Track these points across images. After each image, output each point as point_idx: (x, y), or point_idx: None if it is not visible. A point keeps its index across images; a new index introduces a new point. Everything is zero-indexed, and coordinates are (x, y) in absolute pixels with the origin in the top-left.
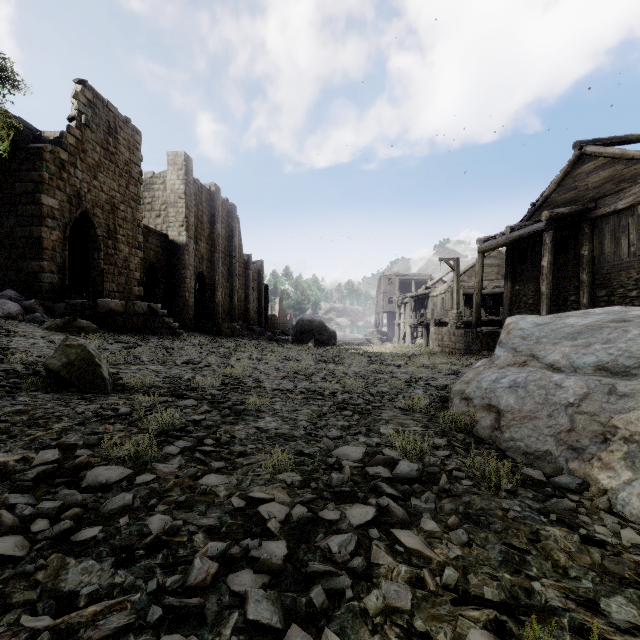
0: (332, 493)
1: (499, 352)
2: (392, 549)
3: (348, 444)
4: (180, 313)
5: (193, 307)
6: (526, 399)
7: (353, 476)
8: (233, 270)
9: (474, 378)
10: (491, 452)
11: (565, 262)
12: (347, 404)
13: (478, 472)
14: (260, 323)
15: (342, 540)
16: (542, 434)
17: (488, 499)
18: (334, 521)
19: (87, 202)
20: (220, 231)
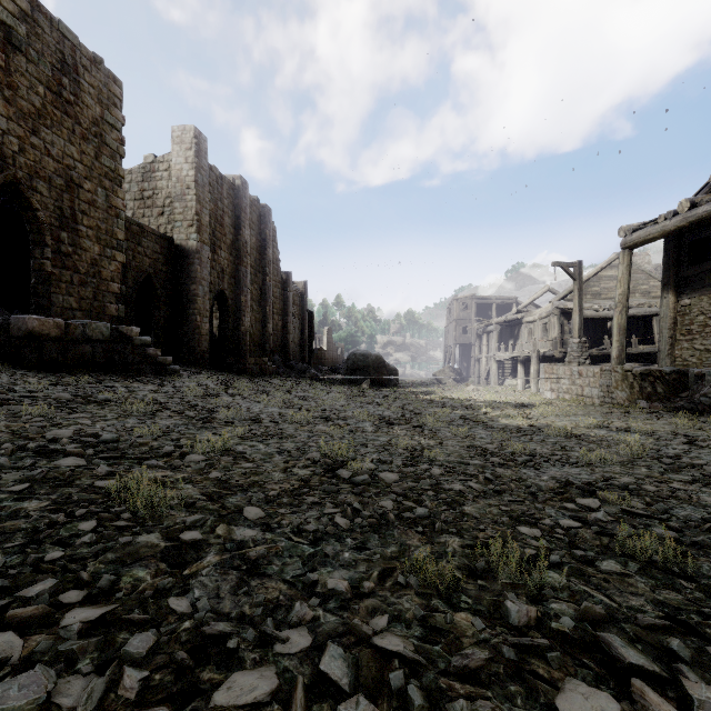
0: None
1: None
2: None
3: None
4: (189, 344)
5: (208, 336)
6: None
7: None
8: (266, 290)
9: None
10: None
11: None
12: None
13: None
14: (303, 358)
15: None
16: None
17: None
18: None
19: (18, 167)
20: (248, 238)
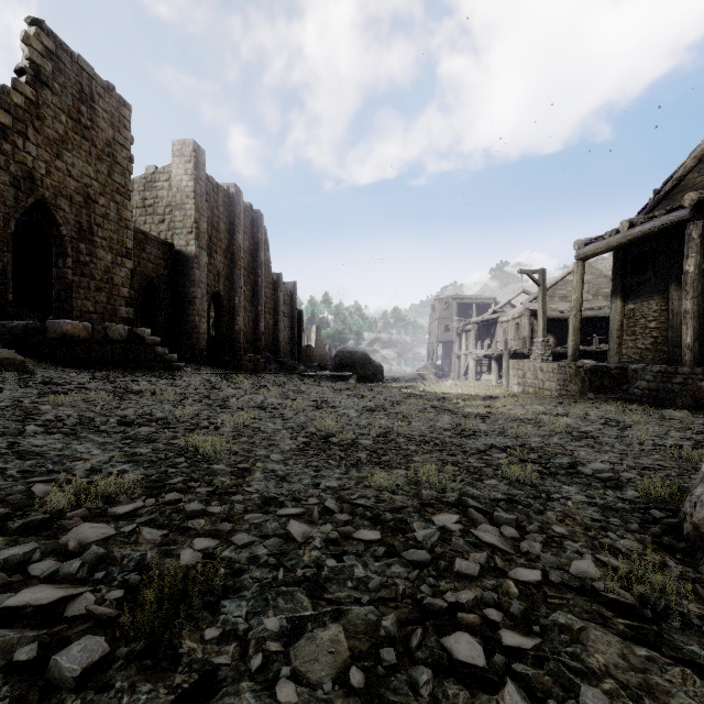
0: None
1: None
2: None
3: None
4: (188, 342)
5: (205, 335)
6: None
7: None
8: (258, 291)
9: None
10: None
11: None
12: (445, 570)
13: None
14: (292, 355)
15: None
16: None
17: None
18: None
19: (45, 188)
20: (242, 243)
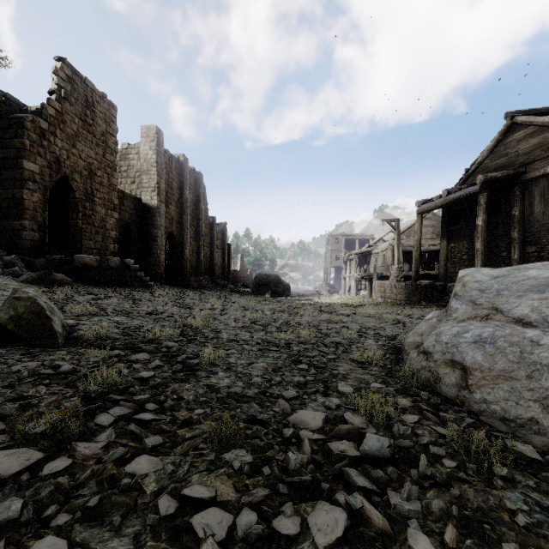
0: (289, 484)
1: (456, 305)
2: None
3: (305, 406)
4: (152, 268)
5: (164, 263)
6: (496, 356)
7: (313, 454)
8: (200, 230)
9: (428, 330)
10: (463, 416)
11: (497, 221)
12: (302, 356)
13: (462, 450)
14: (224, 277)
15: None
16: (522, 398)
17: (482, 490)
18: (293, 537)
19: (66, 168)
20: (188, 196)
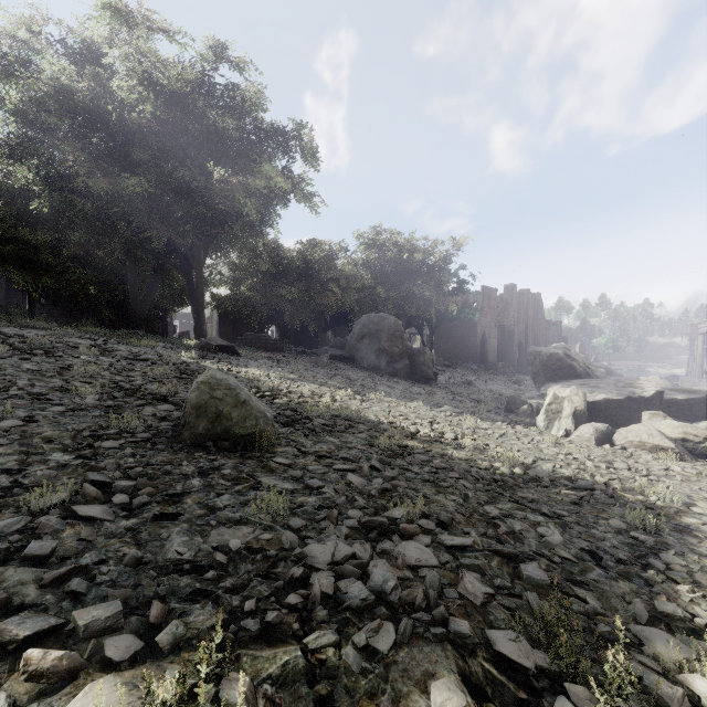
0: None
1: None
2: None
3: None
4: (510, 364)
5: (516, 360)
6: None
7: None
8: (538, 335)
9: None
10: None
11: None
12: None
13: None
14: None
15: None
16: None
17: None
18: None
19: (484, 328)
20: (530, 314)
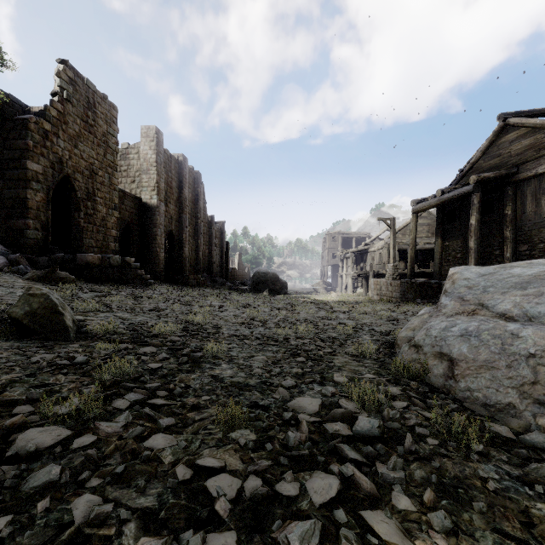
0: (289, 457)
1: (445, 301)
2: (364, 541)
3: (303, 394)
4: (152, 266)
5: (163, 261)
6: (480, 348)
7: (311, 433)
8: (198, 229)
9: (419, 325)
10: (448, 403)
11: (490, 221)
12: (300, 350)
13: (444, 430)
14: (222, 275)
15: (304, 530)
16: (502, 385)
17: (460, 463)
18: (293, 497)
19: (68, 168)
20: (187, 195)
